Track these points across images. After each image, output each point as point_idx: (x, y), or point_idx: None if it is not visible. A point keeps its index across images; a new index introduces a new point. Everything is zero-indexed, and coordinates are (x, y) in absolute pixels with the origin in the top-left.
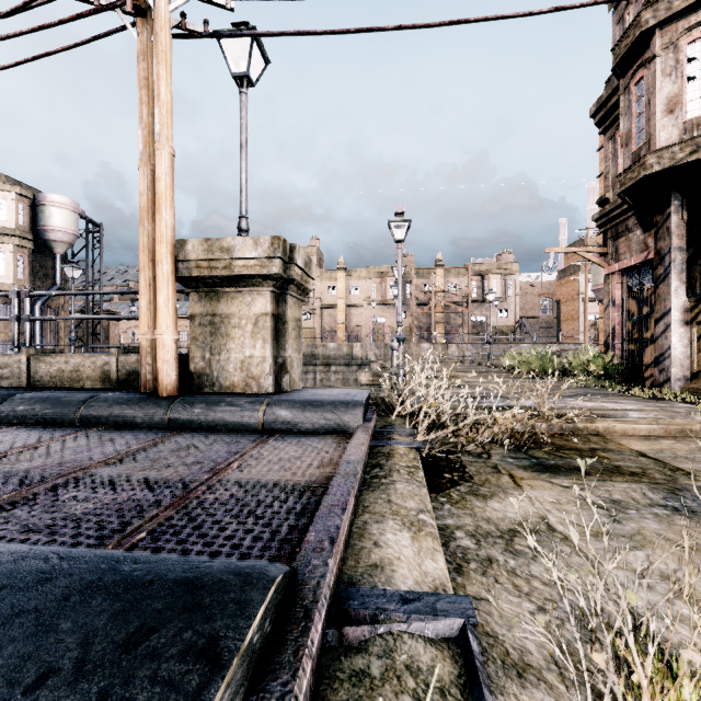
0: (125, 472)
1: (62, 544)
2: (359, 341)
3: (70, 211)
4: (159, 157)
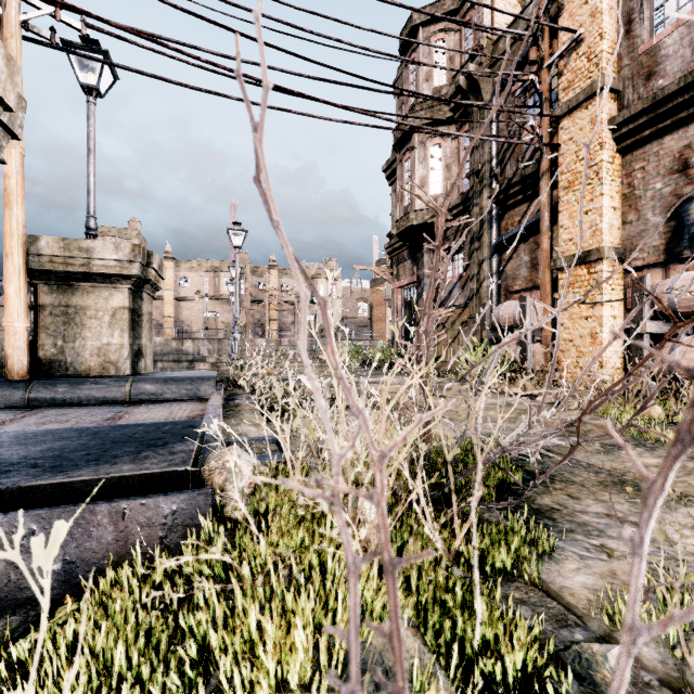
0: (31, 426)
1: None
2: (190, 336)
3: None
4: (9, 155)
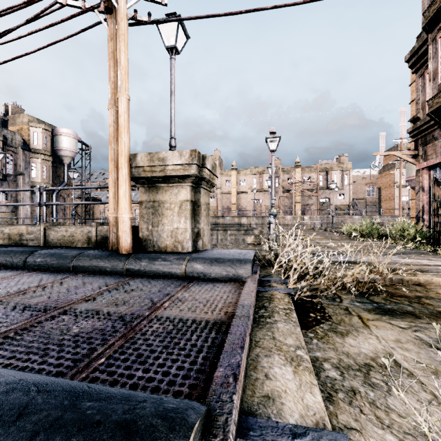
0: (96, 307)
1: (51, 364)
2: (245, 214)
3: (72, 138)
4: (120, 101)
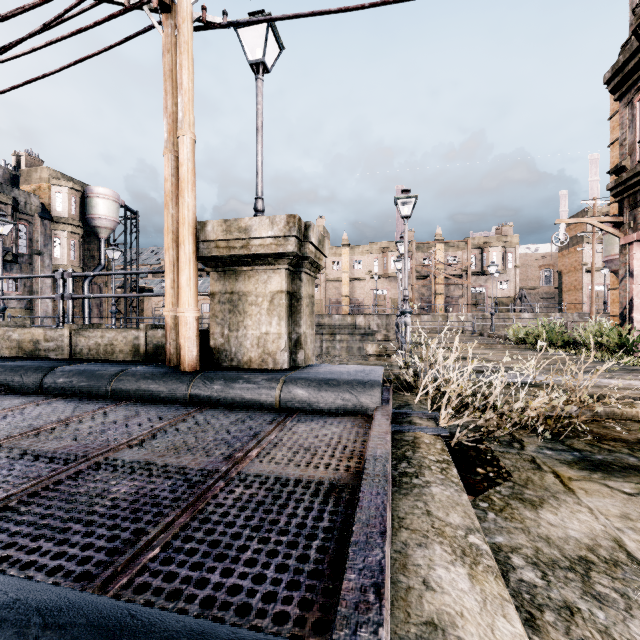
0: (145, 458)
1: (72, 556)
2: (362, 312)
3: (112, 201)
4: (181, 143)
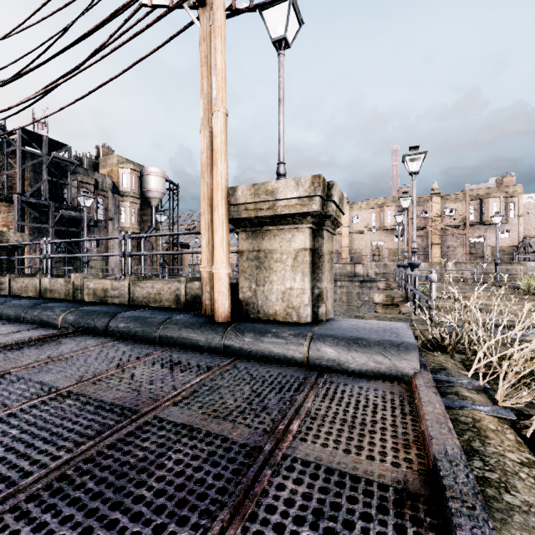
0: (188, 420)
1: None
2: (360, 261)
3: (160, 177)
4: (215, 118)
